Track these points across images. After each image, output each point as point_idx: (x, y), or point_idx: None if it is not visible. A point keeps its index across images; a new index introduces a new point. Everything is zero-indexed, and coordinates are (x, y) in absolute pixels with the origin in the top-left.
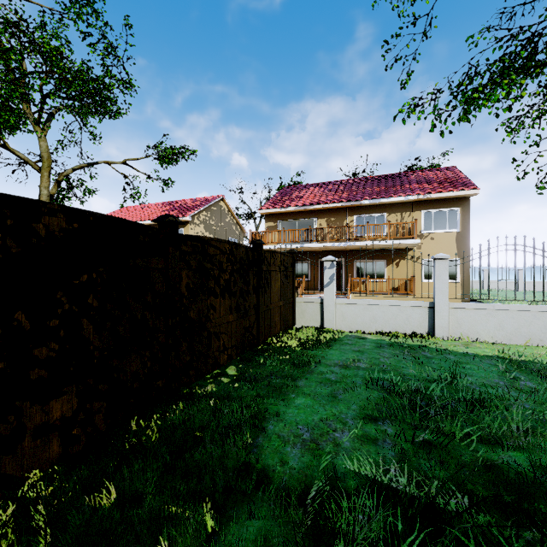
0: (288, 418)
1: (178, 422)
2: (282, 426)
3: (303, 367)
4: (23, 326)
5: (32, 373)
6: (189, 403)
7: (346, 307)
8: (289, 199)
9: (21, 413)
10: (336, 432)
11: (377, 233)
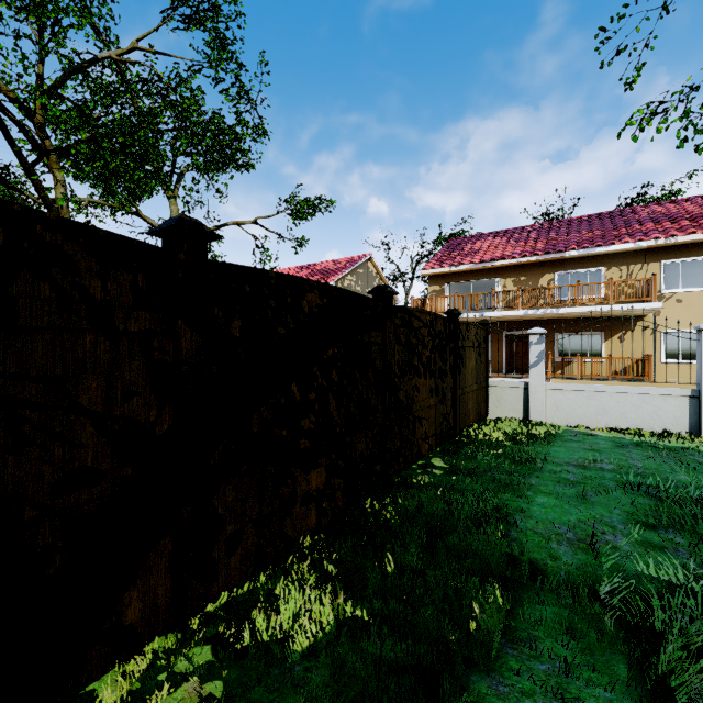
0: (536, 515)
1: (413, 508)
2: (534, 523)
3: (526, 463)
4: (296, 397)
5: (301, 443)
6: (412, 491)
7: (561, 394)
8: (460, 255)
9: (294, 479)
10: (606, 535)
11: (592, 296)
